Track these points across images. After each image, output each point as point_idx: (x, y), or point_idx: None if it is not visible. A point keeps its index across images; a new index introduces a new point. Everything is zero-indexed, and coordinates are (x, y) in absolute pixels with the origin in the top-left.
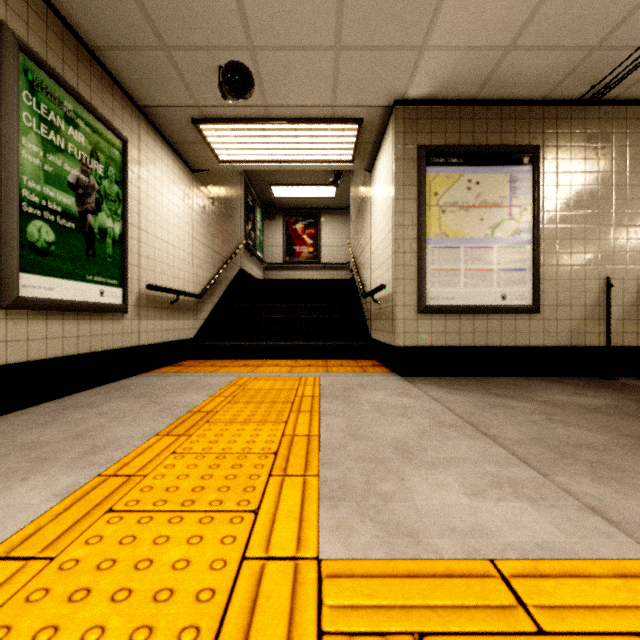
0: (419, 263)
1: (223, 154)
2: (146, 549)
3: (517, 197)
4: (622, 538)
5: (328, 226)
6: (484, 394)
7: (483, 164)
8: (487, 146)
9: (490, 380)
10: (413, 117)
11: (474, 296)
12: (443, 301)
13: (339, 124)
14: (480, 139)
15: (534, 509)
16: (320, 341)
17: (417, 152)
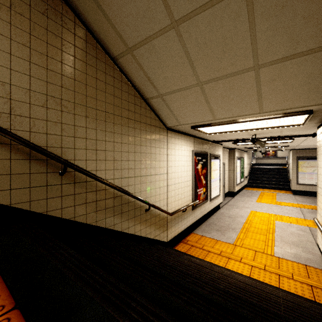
0: (296, 176)
1: None
2: (265, 200)
3: None
4: (296, 203)
5: None
6: (305, 198)
7: (311, 159)
8: (312, 156)
9: (312, 197)
10: (295, 152)
11: (309, 182)
12: (302, 183)
13: (280, 150)
14: (310, 155)
15: (292, 202)
16: (276, 186)
17: (296, 157)
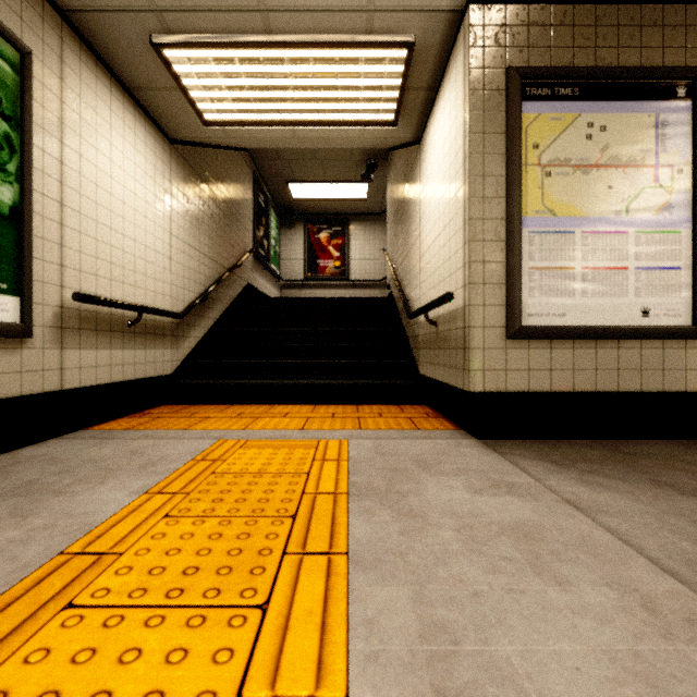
0: (509, 257)
1: (208, 109)
2: None
3: (667, 151)
4: None
5: (358, 235)
6: (651, 486)
7: (612, 98)
8: (619, 68)
9: (626, 447)
10: (499, 23)
11: (598, 311)
12: (548, 319)
13: (378, 46)
14: (607, 58)
15: None
16: (349, 378)
17: (505, 79)
